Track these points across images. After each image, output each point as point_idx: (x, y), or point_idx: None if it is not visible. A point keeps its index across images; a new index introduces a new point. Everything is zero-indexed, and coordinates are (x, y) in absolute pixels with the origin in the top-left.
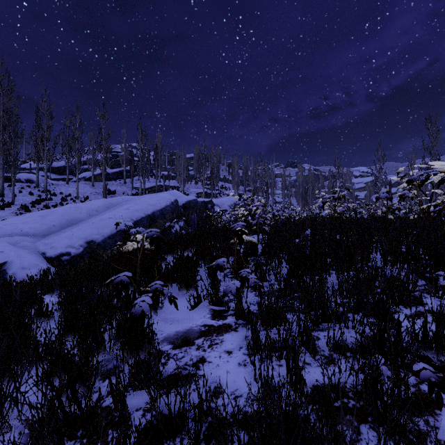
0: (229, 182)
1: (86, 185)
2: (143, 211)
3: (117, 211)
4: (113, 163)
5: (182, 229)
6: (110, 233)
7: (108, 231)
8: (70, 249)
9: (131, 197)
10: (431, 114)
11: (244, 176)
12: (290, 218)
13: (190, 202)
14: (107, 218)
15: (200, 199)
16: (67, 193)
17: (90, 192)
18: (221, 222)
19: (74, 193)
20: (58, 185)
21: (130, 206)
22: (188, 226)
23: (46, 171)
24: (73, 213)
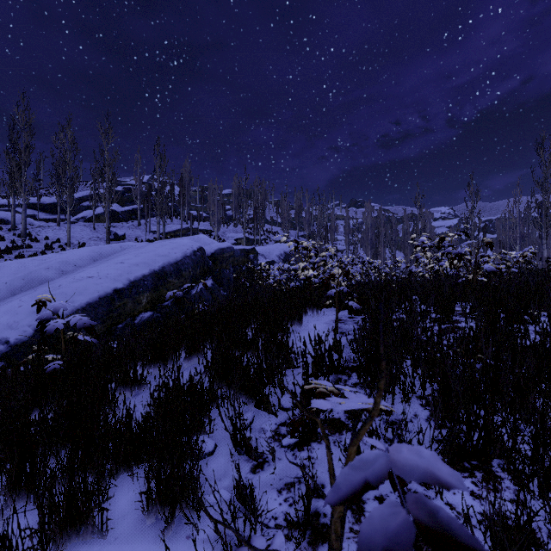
0: (277, 225)
1: (85, 228)
2: (147, 266)
3: (104, 265)
4: (125, 199)
5: (210, 291)
6: (86, 302)
7: (83, 299)
8: (10, 332)
9: (133, 243)
10: (543, 136)
11: (297, 217)
12: (388, 283)
13: (223, 252)
14: (85, 278)
15: (239, 246)
16: (55, 238)
17: (89, 238)
18: (267, 279)
19: (65, 238)
20: (44, 228)
21: (127, 257)
22: (218, 286)
23: (25, 207)
24: (33, 270)
